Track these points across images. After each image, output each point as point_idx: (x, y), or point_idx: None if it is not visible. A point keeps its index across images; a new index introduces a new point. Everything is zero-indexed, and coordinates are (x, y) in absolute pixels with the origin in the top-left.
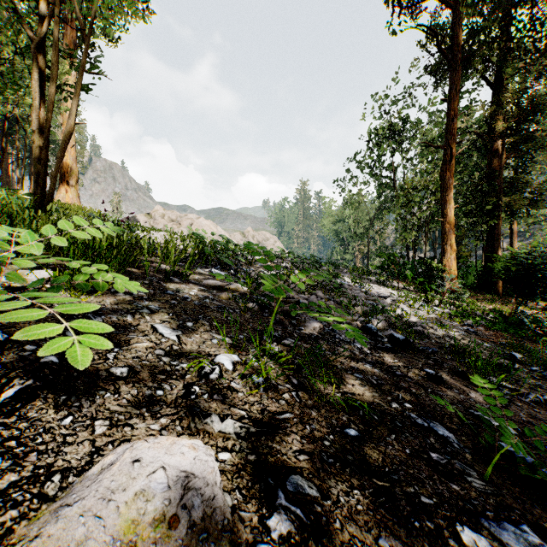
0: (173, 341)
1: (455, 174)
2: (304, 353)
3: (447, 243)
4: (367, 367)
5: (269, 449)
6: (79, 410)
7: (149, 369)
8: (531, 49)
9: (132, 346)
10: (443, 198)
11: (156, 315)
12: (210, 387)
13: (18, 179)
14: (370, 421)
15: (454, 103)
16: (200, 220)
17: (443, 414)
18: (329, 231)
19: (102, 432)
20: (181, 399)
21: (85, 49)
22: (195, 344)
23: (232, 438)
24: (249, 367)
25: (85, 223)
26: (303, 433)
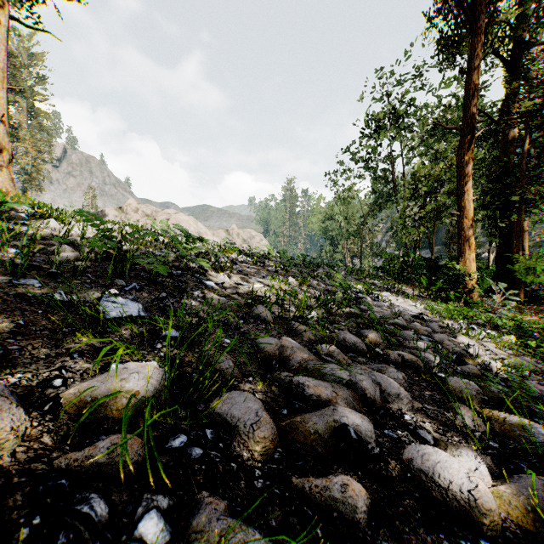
0: None
1: None
2: None
3: (465, 241)
4: None
5: None
6: None
7: None
8: None
9: None
10: (459, 188)
11: None
12: None
13: None
14: None
15: (473, 76)
16: (177, 215)
17: None
18: (318, 229)
19: None
20: None
21: None
22: None
23: None
24: None
25: None
26: None
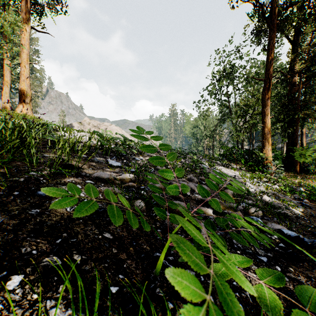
0: None
1: None
2: None
3: (265, 140)
4: None
5: None
6: None
7: None
8: None
9: None
10: (263, 112)
11: None
12: None
13: None
14: None
15: (270, 52)
16: (111, 126)
17: None
18: (189, 133)
19: None
20: None
21: None
22: None
23: None
24: None
25: None
26: None
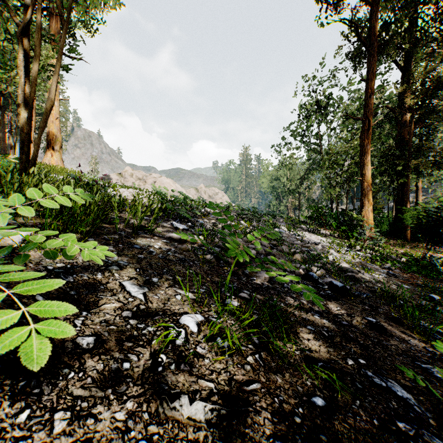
0: (139, 300)
1: (371, 141)
2: (260, 305)
3: (365, 197)
4: (317, 318)
5: (242, 437)
6: (38, 399)
7: (116, 336)
8: (435, 38)
9: (101, 308)
10: (361, 161)
11: (124, 272)
12: (177, 355)
13: (11, 145)
14: (333, 385)
15: (371, 83)
16: (162, 179)
17: (393, 368)
18: (267, 187)
19: (61, 428)
20: (148, 373)
21: (64, 33)
22: (160, 301)
23: (204, 428)
24: (213, 330)
25: (53, 191)
26: (273, 408)
